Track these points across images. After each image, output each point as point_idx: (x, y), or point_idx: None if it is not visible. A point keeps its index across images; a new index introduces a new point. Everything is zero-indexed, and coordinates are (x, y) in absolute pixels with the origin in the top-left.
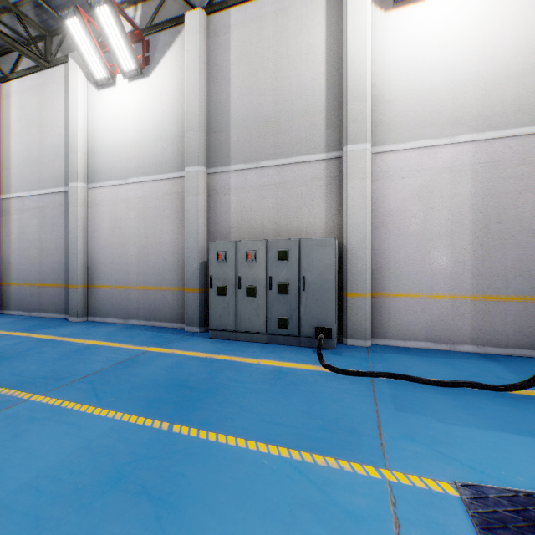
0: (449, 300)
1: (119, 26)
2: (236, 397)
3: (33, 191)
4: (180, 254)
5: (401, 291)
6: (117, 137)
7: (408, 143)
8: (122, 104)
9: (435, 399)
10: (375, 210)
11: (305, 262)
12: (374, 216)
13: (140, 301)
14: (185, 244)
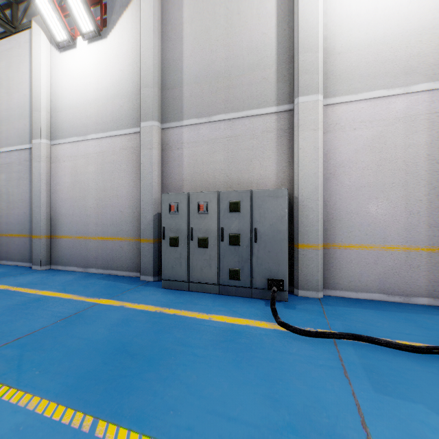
0: (403, 252)
1: None
2: (182, 370)
3: (2, 149)
4: (135, 206)
5: (353, 242)
6: (77, 96)
7: (360, 94)
8: (82, 65)
9: (416, 372)
10: (326, 161)
11: (257, 214)
12: (325, 167)
13: (99, 251)
14: (140, 196)
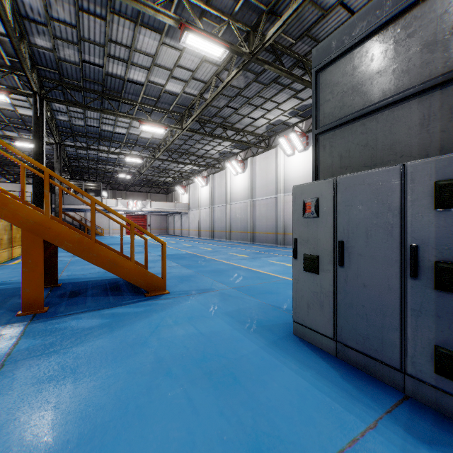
0: None
1: (297, 138)
2: None
3: (264, 197)
4: None
5: None
6: (295, 175)
7: None
8: (297, 162)
9: None
10: None
11: None
12: None
13: None
14: None
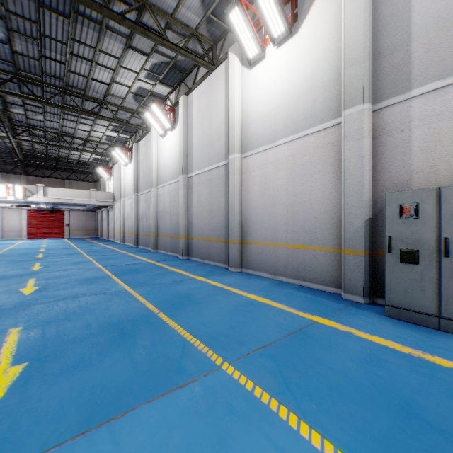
0: None
1: None
2: None
3: (205, 168)
4: (333, 211)
5: None
6: (266, 105)
7: None
8: (271, 73)
9: None
10: None
11: None
12: None
13: (288, 259)
14: (344, 199)
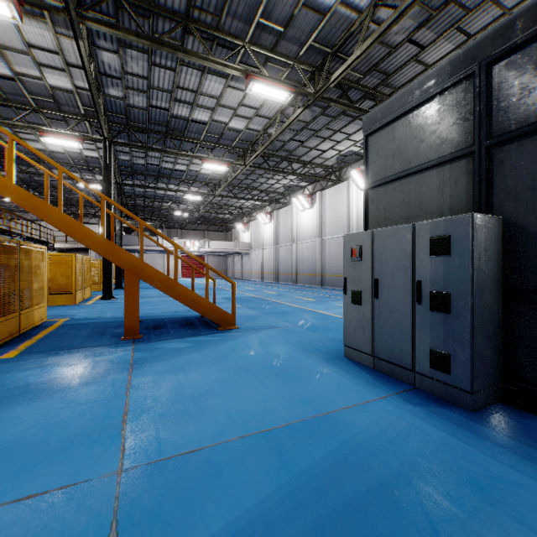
0: None
1: None
2: None
3: (334, 236)
4: None
5: None
6: None
7: None
8: None
9: None
10: None
11: None
12: None
13: None
14: None
